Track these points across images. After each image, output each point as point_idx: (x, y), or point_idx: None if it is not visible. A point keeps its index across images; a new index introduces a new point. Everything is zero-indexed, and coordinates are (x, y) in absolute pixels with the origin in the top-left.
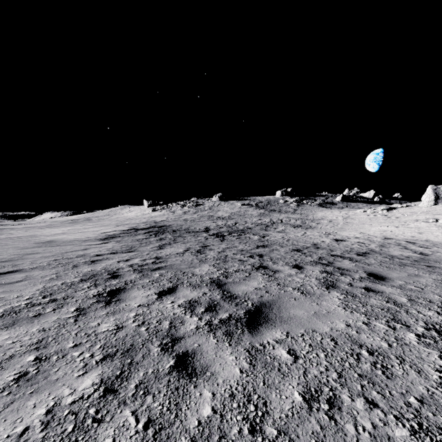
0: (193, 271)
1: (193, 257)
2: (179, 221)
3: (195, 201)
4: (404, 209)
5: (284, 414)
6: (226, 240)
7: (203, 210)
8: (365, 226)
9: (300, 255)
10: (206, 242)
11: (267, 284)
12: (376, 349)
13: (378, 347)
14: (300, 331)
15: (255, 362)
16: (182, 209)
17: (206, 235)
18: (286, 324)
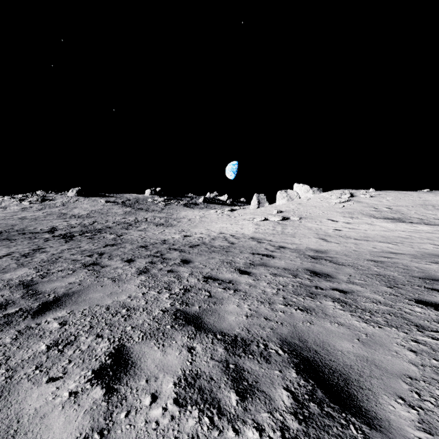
0: (1, 277)
1: (11, 262)
2: (11, 220)
3: (41, 195)
4: (241, 211)
5: (22, 360)
6: (72, 241)
7: (53, 206)
8: (213, 223)
9: (141, 251)
10: (44, 244)
11: (86, 278)
12: (135, 307)
13: (137, 306)
14: (85, 307)
15: (20, 337)
16: (20, 204)
17: (48, 237)
18: (77, 305)
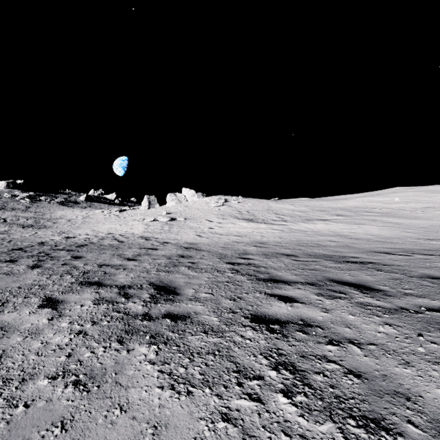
0: None
1: None
2: None
3: None
4: (131, 211)
5: None
6: None
7: None
8: (99, 224)
9: (19, 253)
10: None
11: None
12: (45, 284)
13: (47, 283)
14: None
15: None
16: None
17: None
18: None
